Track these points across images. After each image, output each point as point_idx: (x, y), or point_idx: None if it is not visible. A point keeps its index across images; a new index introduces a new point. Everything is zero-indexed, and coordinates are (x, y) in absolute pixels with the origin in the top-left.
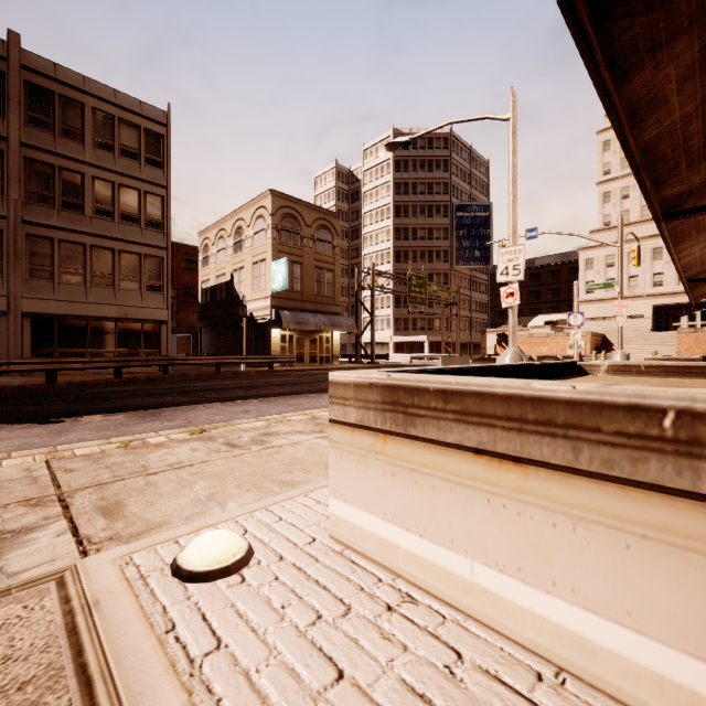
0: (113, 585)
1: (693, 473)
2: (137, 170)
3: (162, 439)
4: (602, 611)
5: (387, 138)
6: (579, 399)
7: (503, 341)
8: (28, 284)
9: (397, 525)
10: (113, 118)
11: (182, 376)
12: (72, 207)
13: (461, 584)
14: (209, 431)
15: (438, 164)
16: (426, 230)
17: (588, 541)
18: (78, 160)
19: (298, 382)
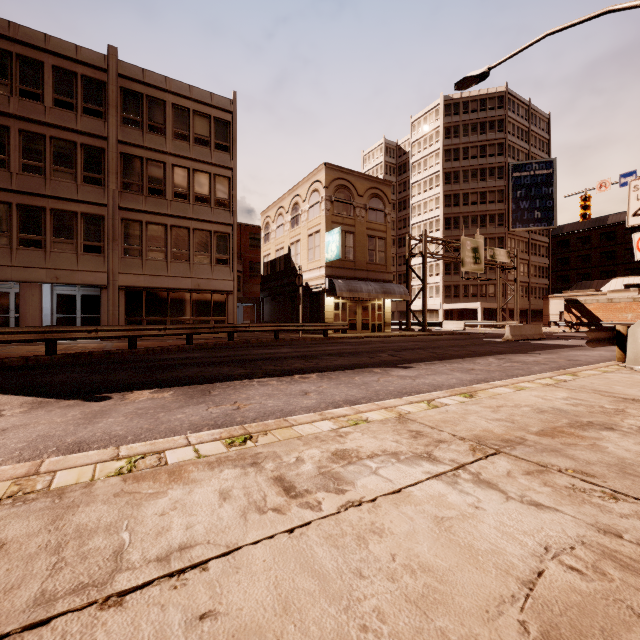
0: None
1: None
2: (208, 155)
3: (186, 455)
4: None
5: (436, 106)
6: None
7: (573, 307)
8: (123, 261)
9: None
10: (188, 111)
11: (245, 342)
12: (156, 193)
13: None
14: (254, 440)
15: (492, 125)
16: (478, 194)
17: None
18: (161, 151)
19: (355, 351)
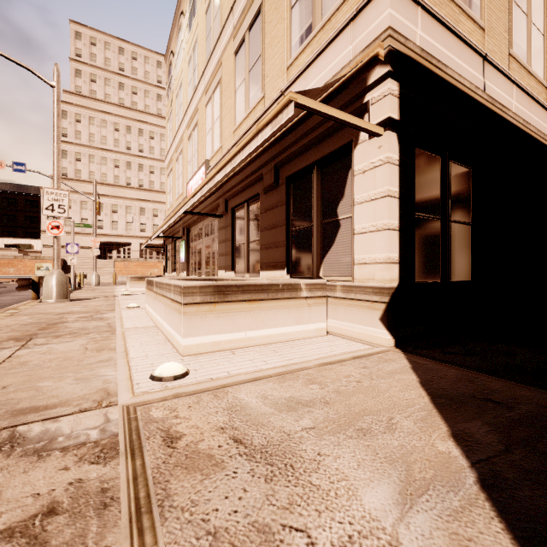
0: (164, 392)
1: (284, 295)
2: None
3: None
4: (272, 327)
5: None
6: (269, 284)
7: None
8: None
9: (221, 334)
10: None
11: None
12: None
13: (243, 340)
14: None
15: None
16: None
17: (270, 313)
18: None
19: None
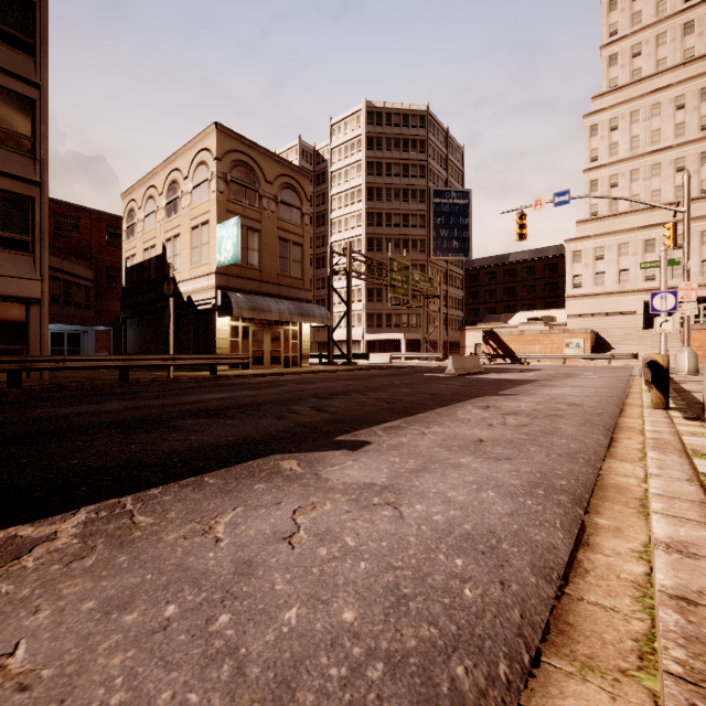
0: None
1: None
2: None
3: None
4: None
5: (358, 111)
6: None
7: (490, 339)
8: None
9: None
10: None
11: (53, 389)
12: None
13: None
14: None
15: (414, 144)
16: (401, 216)
17: None
18: None
19: (253, 402)
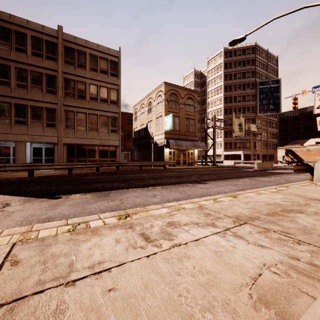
0: None
1: None
2: (106, 79)
3: (99, 223)
4: None
5: (220, 53)
6: None
7: (289, 153)
8: (65, 131)
9: None
10: (97, 57)
11: (125, 171)
12: (81, 97)
13: None
14: (130, 217)
15: (248, 62)
16: (241, 96)
17: None
18: (84, 77)
19: (179, 175)
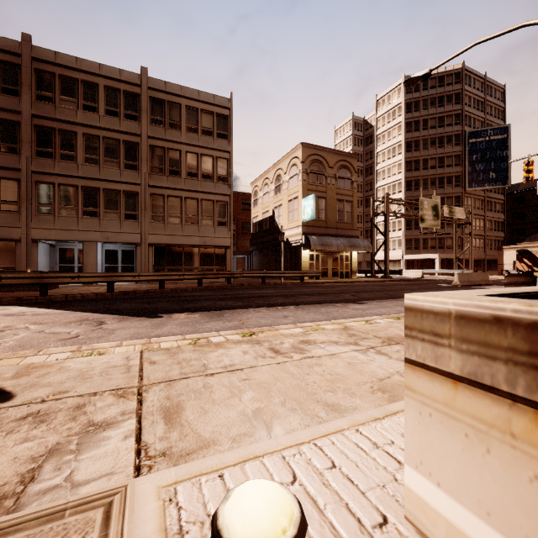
0: (150, 536)
1: None
2: (211, 143)
3: (221, 339)
4: None
5: (398, 85)
6: None
7: (524, 257)
8: (151, 225)
9: None
10: (197, 110)
11: (239, 286)
12: (174, 174)
13: None
14: (256, 335)
15: (449, 99)
16: (436, 159)
17: None
18: (178, 142)
19: (324, 292)
